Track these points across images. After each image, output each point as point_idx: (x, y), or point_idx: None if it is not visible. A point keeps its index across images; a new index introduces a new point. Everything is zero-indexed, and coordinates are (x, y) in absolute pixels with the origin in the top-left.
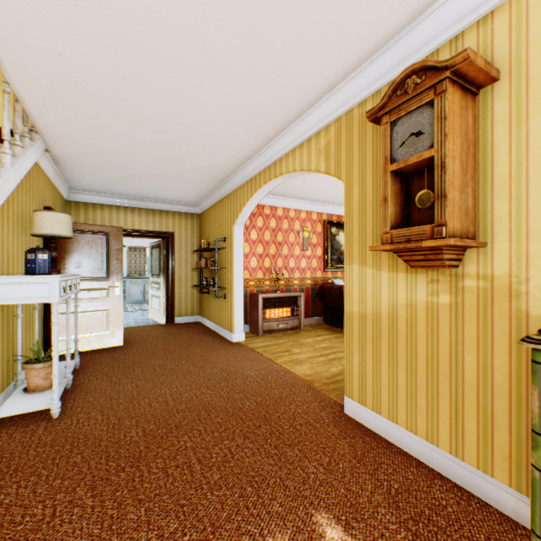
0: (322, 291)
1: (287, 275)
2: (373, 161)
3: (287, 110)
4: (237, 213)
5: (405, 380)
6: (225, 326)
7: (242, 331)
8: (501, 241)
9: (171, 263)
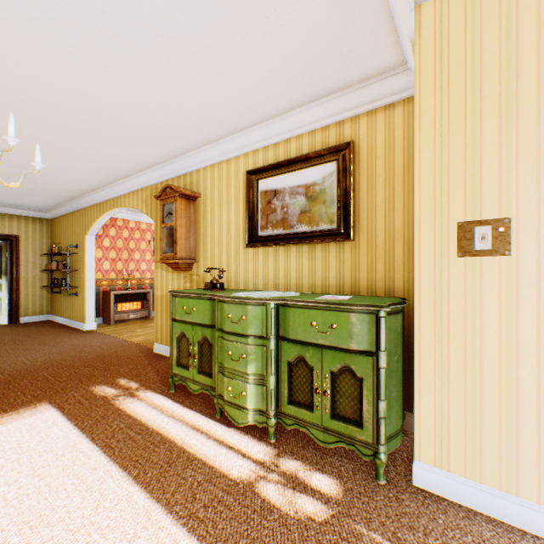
0: None
1: (140, 276)
2: None
3: (121, 173)
4: (89, 226)
5: None
6: (78, 319)
7: (94, 321)
8: (202, 261)
9: (16, 265)
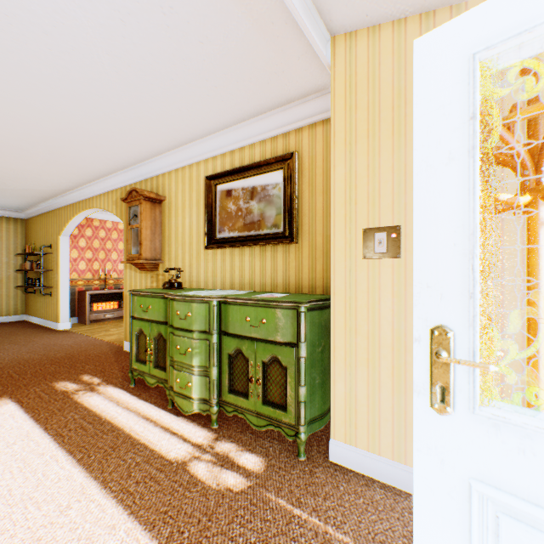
0: None
1: (117, 276)
2: None
3: (91, 175)
4: (63, 227)
5: None
6: (52, 319)
7: (68, 321)
8: (167, 261)
9: None
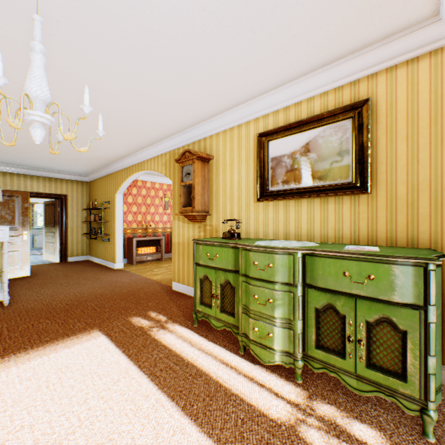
0: None
1: (154, 226)
2: None
3: (146, 142)
4: (118, 186)
5: (192, 267)
6: (109, 260)
7: (121, 262)
8: (215, 213)
9: (65, 217)
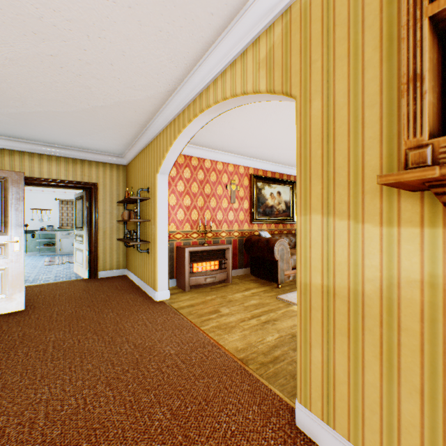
0: (250, 243)
1: (215, 228)
2: (348, 54)
3: (216, 3)
4: (160, 160)
5: (418, 412)
6: (148, 283)
7: (166, 289)
8: None
9: (94, 215)
